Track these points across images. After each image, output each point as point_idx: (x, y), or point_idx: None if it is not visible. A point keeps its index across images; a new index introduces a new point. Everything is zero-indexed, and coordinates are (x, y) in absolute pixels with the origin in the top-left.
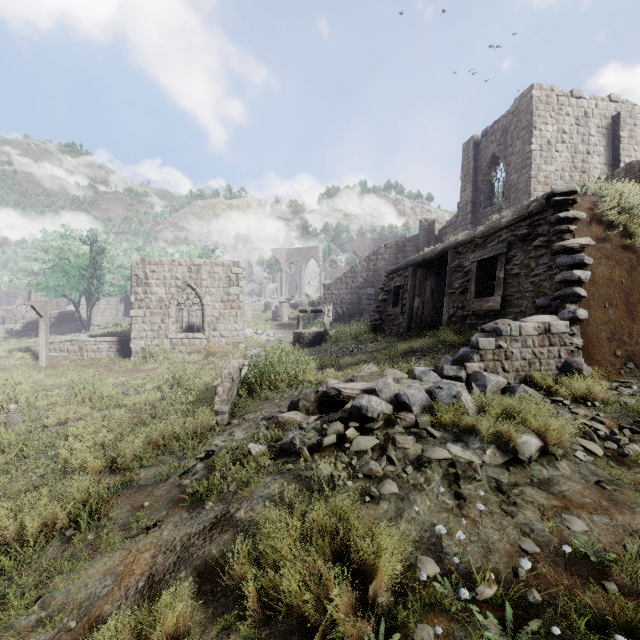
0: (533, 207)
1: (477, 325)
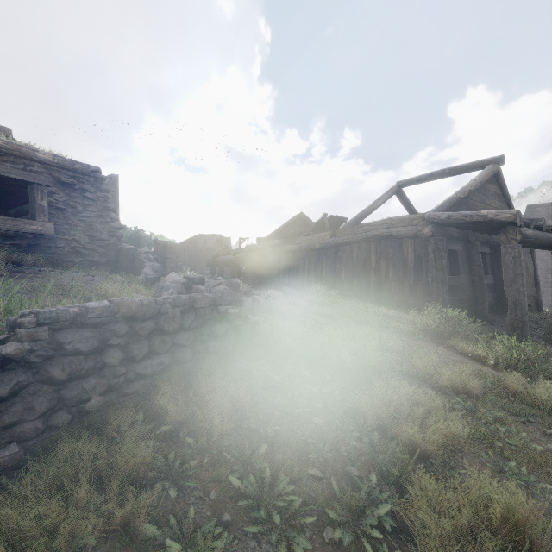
0: (80, 167)
1: (4, 245)
